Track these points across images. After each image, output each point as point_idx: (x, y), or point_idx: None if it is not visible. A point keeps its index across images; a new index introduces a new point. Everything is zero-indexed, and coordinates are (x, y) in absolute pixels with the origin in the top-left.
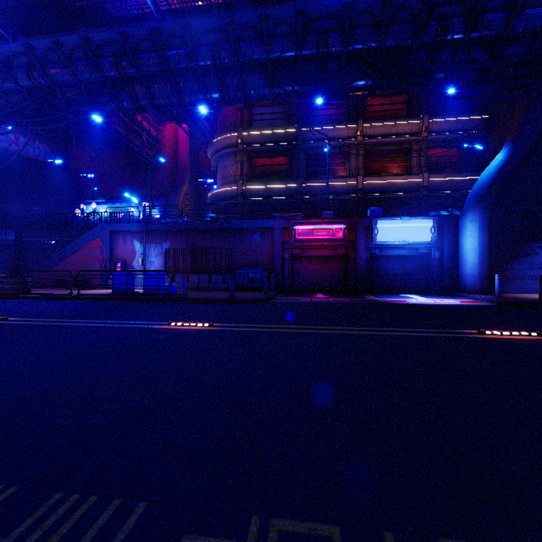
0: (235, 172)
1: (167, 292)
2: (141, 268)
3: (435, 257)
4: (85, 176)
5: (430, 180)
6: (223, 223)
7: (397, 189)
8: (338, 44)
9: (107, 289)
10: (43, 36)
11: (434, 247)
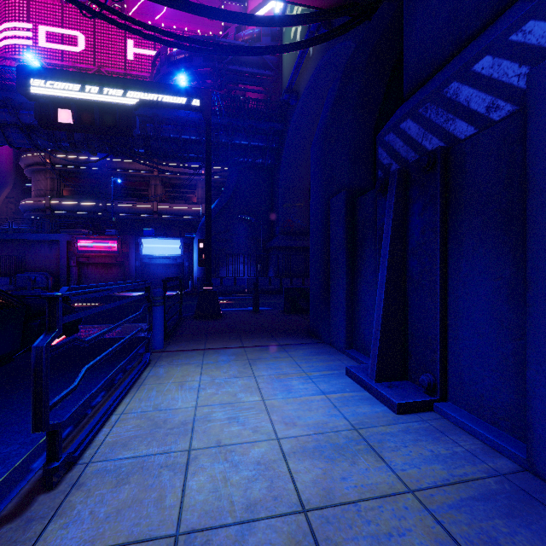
0: (46, 187)
1: None
2: None
3: (186, 265)
4: None
5: None
6: (11, 235)
7: (185, 214)
8: None
9: None
10: None
11: (186, 258)
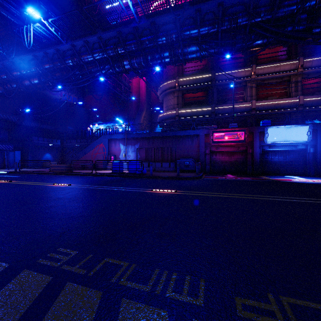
0: (174, 103)
1: (141, 172)
2: (123, 159)
3: (310, 151)
4: (92, 110)
5: (304, 100)
6: (169, 133)
7: (280, 107)
8: (244, 20)
9: (110, 170)
10: (80, 39)
11: (310, 145)
